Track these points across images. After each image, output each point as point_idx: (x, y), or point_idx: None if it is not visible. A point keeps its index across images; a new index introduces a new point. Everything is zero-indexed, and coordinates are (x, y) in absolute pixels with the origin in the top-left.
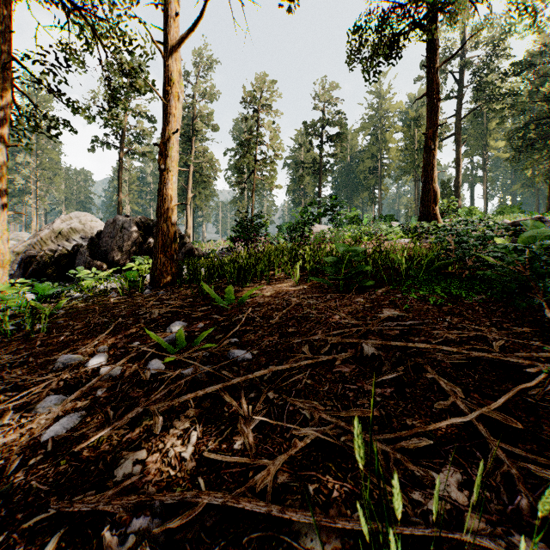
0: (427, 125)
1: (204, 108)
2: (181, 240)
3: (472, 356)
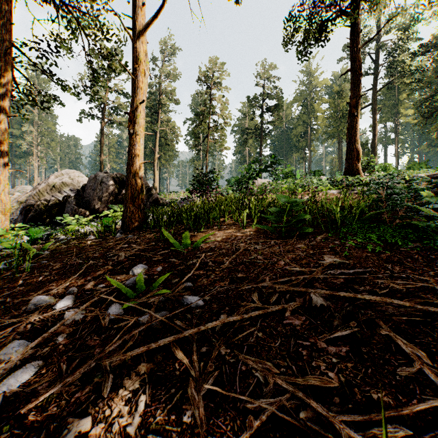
0: (351, 96)
1: (168, 86)
2: (149, 191)
3: (424, 310)
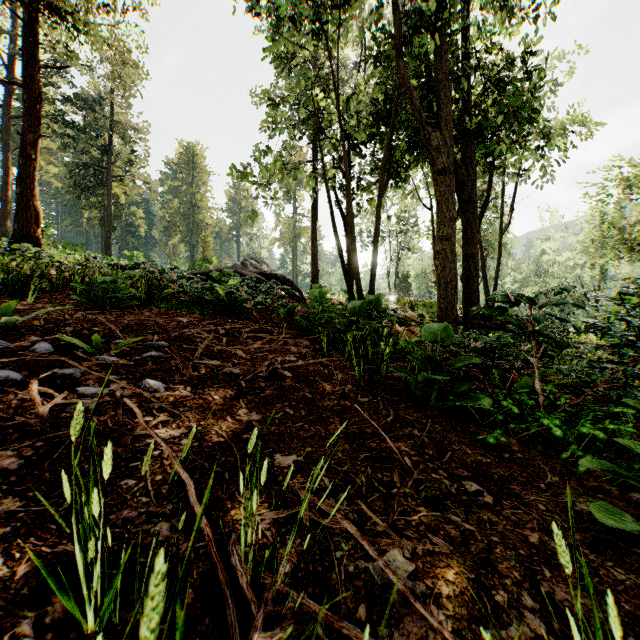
0: (26, 126)
1: None
2: None
3: (252, 328)
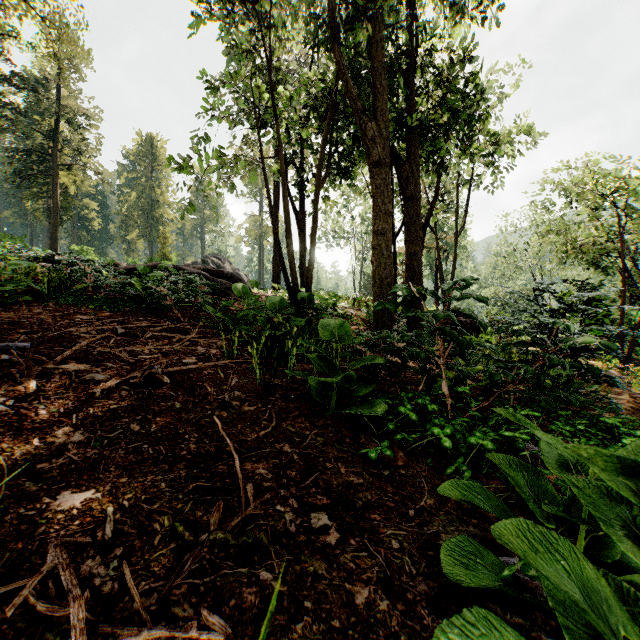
0: None
1: None
2: None
3: (165, 327)
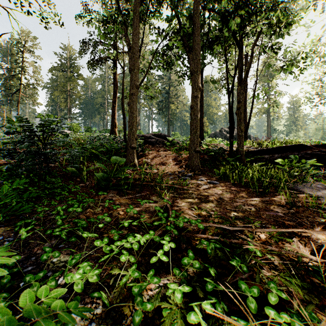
0: (113, 96)
1: None
2: None
3: None
